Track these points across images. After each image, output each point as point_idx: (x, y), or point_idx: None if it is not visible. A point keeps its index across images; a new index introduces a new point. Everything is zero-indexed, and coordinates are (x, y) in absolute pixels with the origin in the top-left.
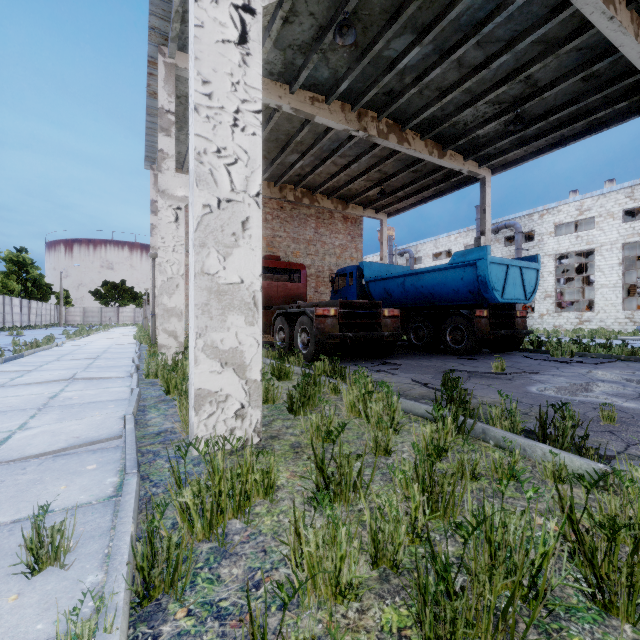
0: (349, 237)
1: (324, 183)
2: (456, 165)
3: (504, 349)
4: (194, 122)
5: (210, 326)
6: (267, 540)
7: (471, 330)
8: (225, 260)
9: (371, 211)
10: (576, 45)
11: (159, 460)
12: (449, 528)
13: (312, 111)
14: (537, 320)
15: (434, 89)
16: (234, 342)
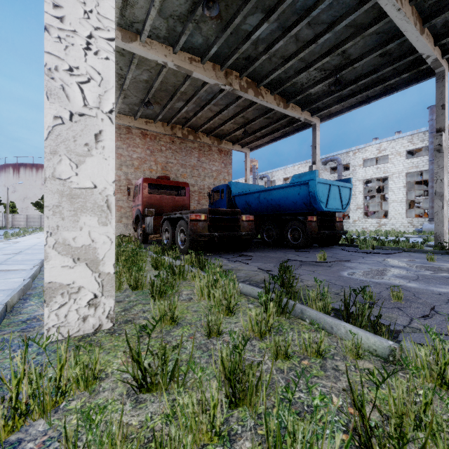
0: (223, 164)
1: (204, 124)
2: (296, 114)
3: (328, 244)
4: (44, 40)
5: (62, 226)
6: (61, 447)
7: (305, 231)
8: (77, 167)
9: (238, 146)
10: (376, 30)
11: (7, 349)
12: (253, 417)
13: (190, 68)
14: (352, 224)
15: (279, 57)
16: (87, 240)
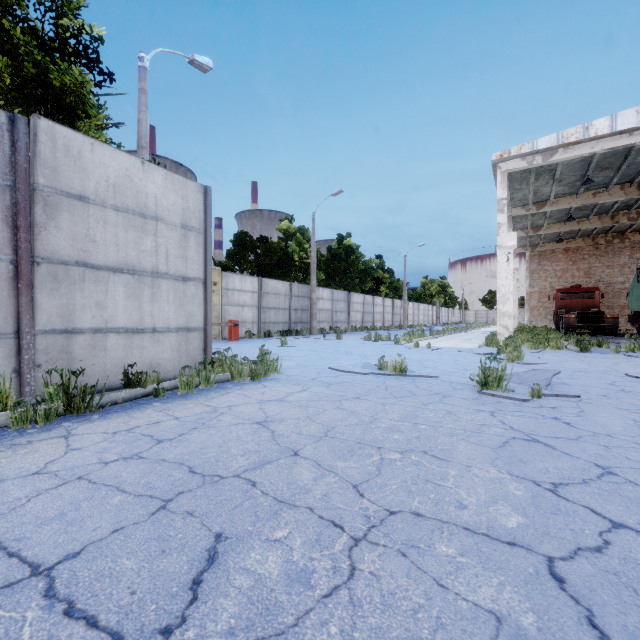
0: None
1: (626, 230)
2: None
3: None
4: None
5: None
6: None
7: None
8: None
9: None
10: None
11: None
12: None
13: (578, 227)
14: None
15: None
16: None
